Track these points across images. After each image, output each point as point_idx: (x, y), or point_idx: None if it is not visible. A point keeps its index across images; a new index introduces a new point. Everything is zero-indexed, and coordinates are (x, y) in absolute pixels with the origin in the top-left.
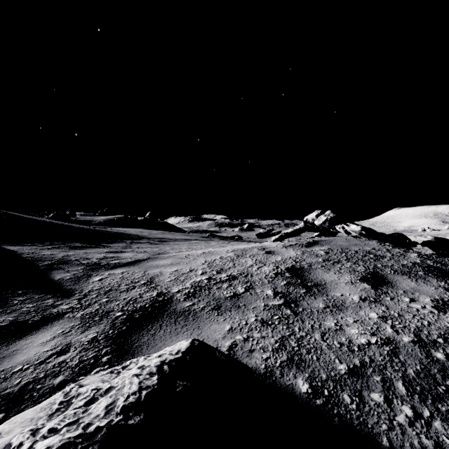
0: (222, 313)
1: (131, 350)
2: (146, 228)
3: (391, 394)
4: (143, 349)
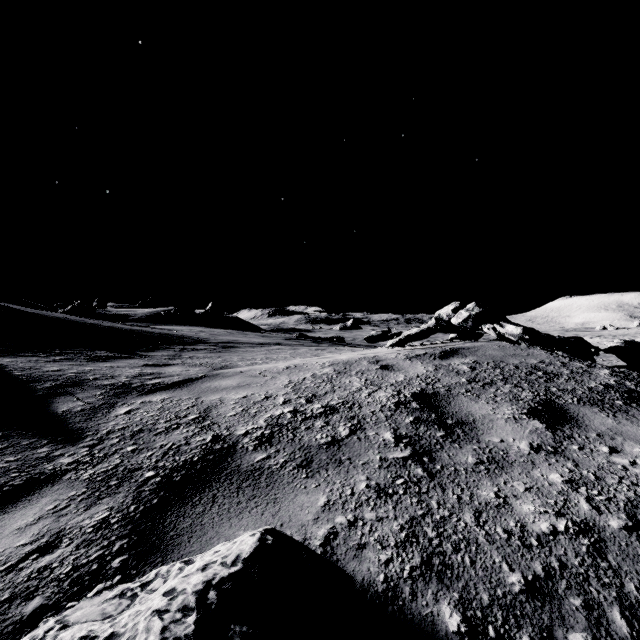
0: (313, 474)
1: (162, 544)
2: (208, 326)
3: (603, 635)
4: (182, 543)
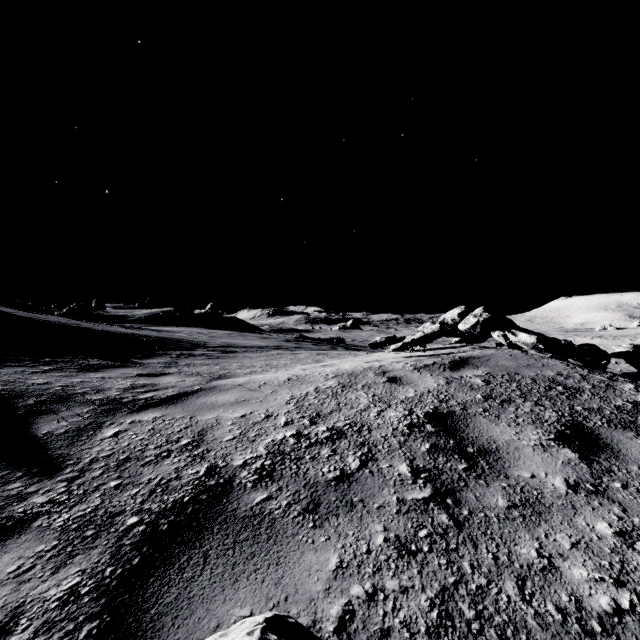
0: (321, 523)
1: (140, 630)
2: (207, 327)
3: None
4: (164, 627)
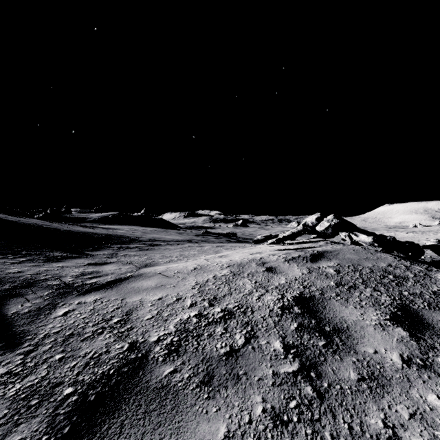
0: (214, 394)
1: None
2: (141, 225)
3: None
4: None
